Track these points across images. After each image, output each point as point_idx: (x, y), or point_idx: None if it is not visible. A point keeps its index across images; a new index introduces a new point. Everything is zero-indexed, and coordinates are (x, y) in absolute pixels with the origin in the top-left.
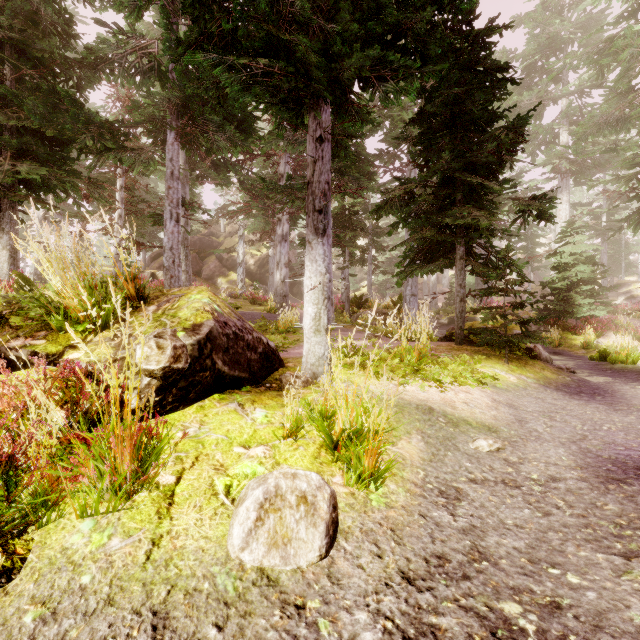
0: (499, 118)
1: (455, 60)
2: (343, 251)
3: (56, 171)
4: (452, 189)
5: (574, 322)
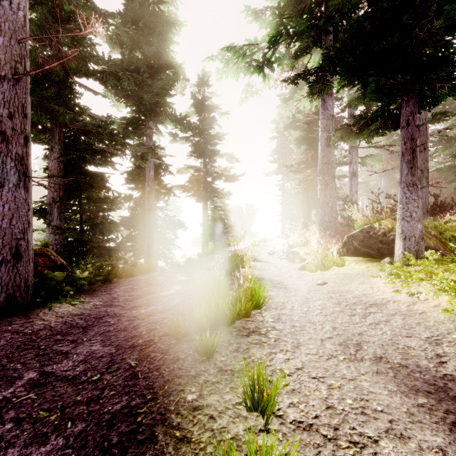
0: None
1: None
2: None
3: None
4: None
5: None
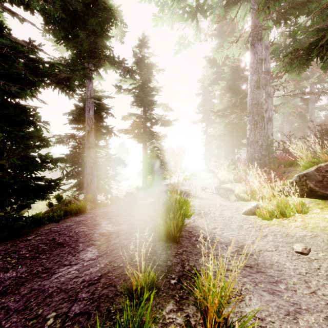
0: None
1: None
2: None
3: None
4: None
5: None
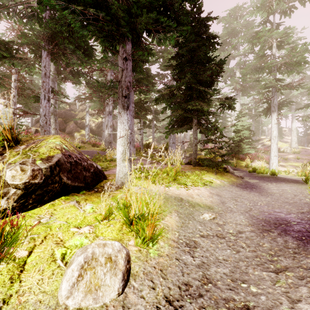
0: (212, 60)
1: (192, 30)
2: (140, 121)
3: None
4: (191, 92)
5: (242, 155)
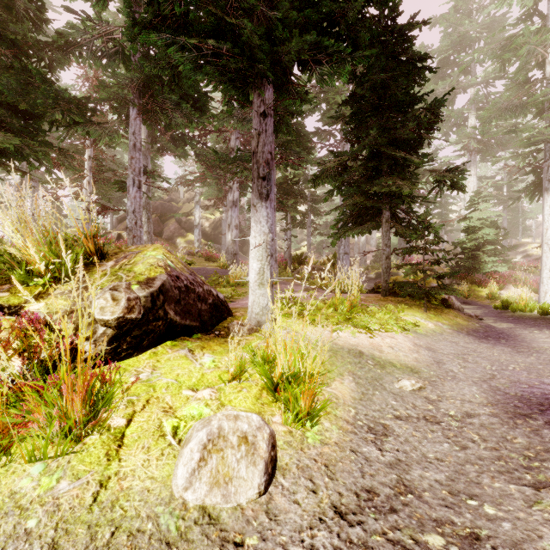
0: (419, 101)
1: (381, 50)
2: (286, 215)
3: (29, 141)
4: (379, 162)
5: (480, 277)
